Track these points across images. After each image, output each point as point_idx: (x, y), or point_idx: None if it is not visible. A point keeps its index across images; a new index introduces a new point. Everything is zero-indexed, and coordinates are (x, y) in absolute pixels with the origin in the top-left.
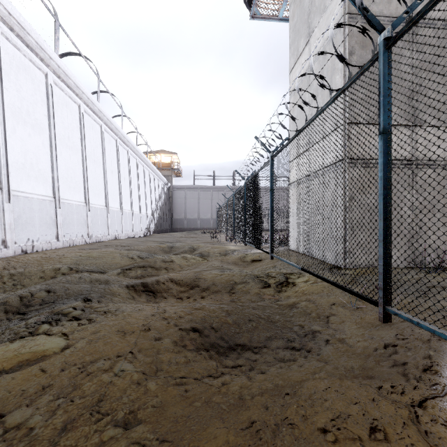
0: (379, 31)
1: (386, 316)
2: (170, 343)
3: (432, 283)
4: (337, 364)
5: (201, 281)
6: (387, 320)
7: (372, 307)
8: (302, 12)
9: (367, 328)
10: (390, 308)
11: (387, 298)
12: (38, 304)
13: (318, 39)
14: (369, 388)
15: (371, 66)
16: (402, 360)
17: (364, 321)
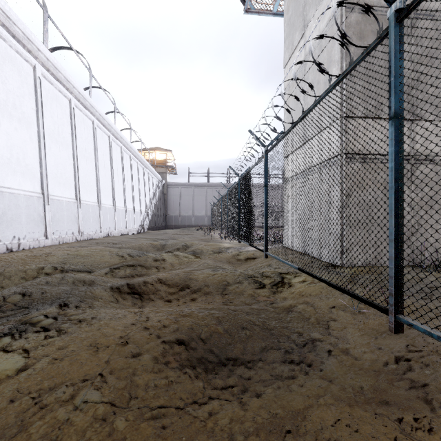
0: (390, 2)
1: (398, 325)
2: (149, 360)
3: (434, 283)
4: (344, 383)
5: (192, 281)
6: (398, 331)
7: (375, 311)
8: (297, 5)
9: (371, 336)
10: (403, 317)
11: (398, 305)
12: (10, 310)
13: (314, 31)
14: (387, 421)
15: (369, 58)
16: (421, 380)
17: (367, 327)
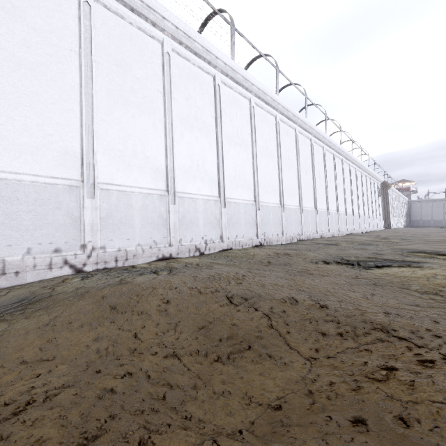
0: None
1: None
2: None
3: None
4: None
5: None
6: None
7: None
8: None
9: None
10: None
11: None
12: None
13: None
14: None
15: None
16: None
17: None
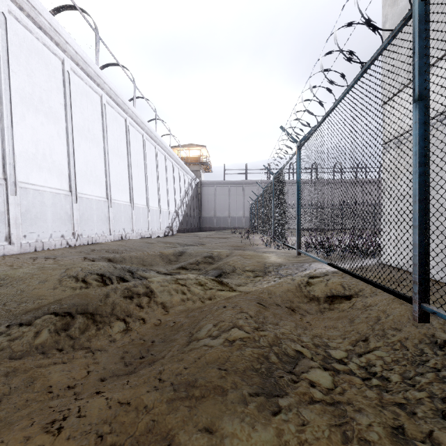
0: None
1: None
2: None
3: None
4: None
5: None
6: None
7: None
8: None
9: None
10: None
11: None
12: None
13: None
14: None
15: None
16: None
17: None
